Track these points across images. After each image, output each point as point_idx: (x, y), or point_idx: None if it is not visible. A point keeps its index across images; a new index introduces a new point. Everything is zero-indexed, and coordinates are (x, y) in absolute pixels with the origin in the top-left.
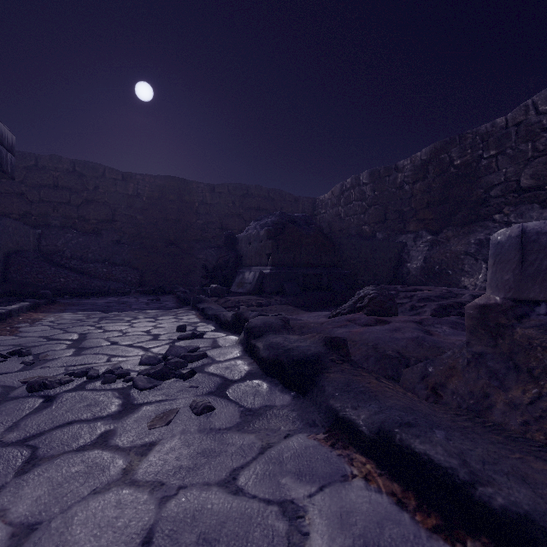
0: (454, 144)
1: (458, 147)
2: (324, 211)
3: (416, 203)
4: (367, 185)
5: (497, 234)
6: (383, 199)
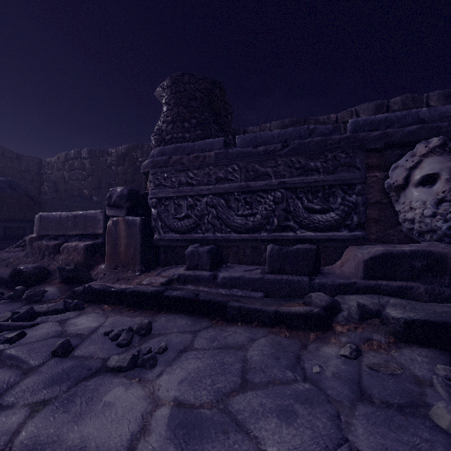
0: (138, 148)
1: (140, 151)
2: (50, 172)
3: (119, 180)
4: (86, 160)
5: (36, 215)
6: (98, 172)
